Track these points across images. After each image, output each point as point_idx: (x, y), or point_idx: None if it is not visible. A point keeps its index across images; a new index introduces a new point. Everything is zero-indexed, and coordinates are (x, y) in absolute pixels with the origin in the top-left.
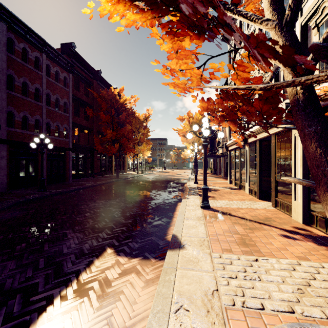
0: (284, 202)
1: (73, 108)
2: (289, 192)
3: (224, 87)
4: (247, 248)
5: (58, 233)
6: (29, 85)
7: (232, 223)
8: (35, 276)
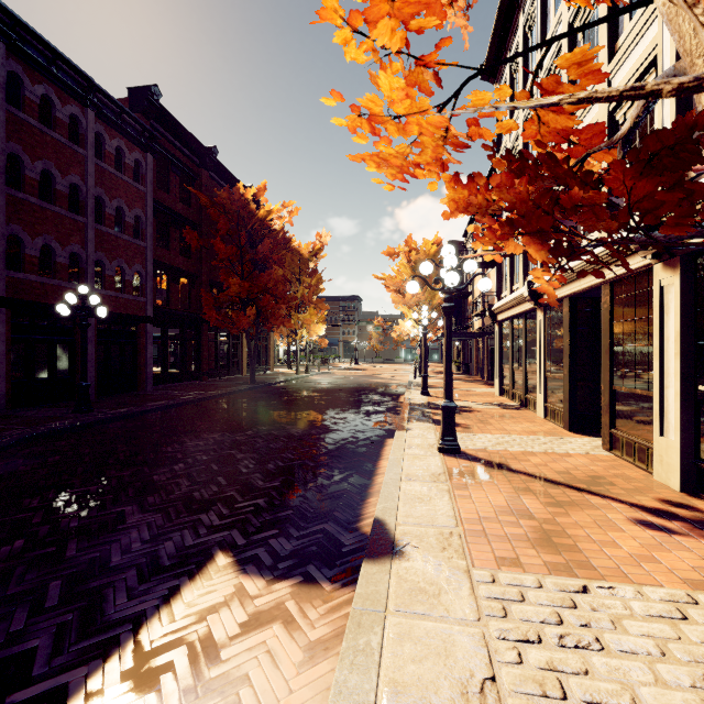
0: (632, 440)
1: (156, 231)
2: (646, 416)
3: (543, 100)
4: (558, 555)
5: (104, 514)
6: (56, 177)
7: (515, 490)
8: (31, 630)
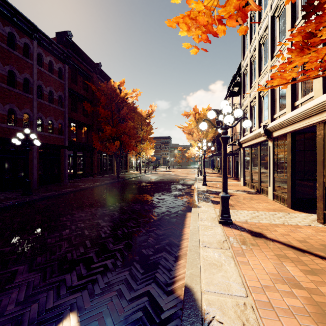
0: None
1: (70, 103)
2: None
3: None
4: None
5: (3, 273)
6: (17, 74)
7: (277, 256)
8: None
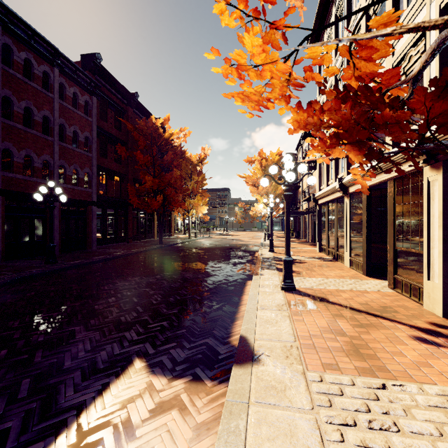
0: (409, 282)
1: (98, 146)
2: (418, 267)
3: (379, 32)
4: (364, 362)
5: (61, 332)
6: (34, 112)
7: (333, 316)
8: (7, 415)
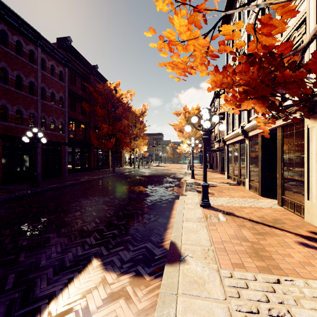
0: (293, 201)
1: (69, 103)
2: (300, 190)
3: None
4: (262, 261)
5: (40, 238)
6: (23, 78)
7: (238, 226)
8: None
